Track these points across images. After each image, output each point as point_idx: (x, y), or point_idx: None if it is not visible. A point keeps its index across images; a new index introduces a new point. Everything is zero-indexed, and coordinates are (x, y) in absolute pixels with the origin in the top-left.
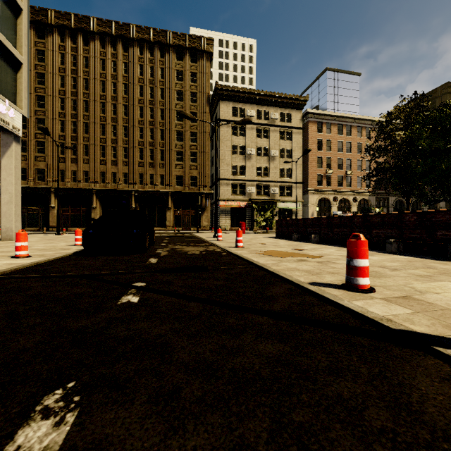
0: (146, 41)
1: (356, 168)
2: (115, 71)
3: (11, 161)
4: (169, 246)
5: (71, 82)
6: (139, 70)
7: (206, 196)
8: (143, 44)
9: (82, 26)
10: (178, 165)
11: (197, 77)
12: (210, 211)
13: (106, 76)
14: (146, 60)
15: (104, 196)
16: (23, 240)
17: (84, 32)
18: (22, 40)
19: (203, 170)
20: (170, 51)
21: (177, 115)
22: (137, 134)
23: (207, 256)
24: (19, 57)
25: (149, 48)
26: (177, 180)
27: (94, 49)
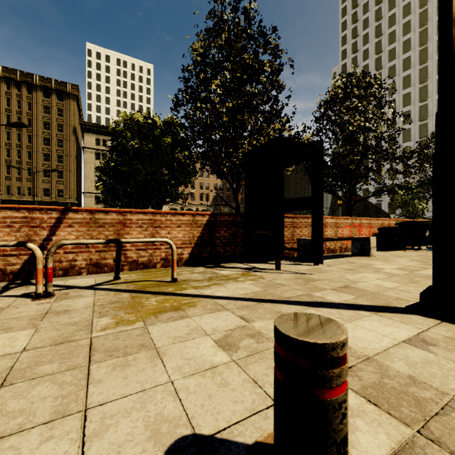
0: (14, 79)
1: (198, 187)
2: None
3: None
4: None
5: None
6: (6, 102)
7: (72, 205)
8: (10, 81)
9: None
10: (45, 180)
11: (64, 112)
12: None
13: None
14: (13, 95)
15: None
16: None
17: None
18: None
19: (69, 185)
20: (37, 89)
21: (45, 141)
22: (4, 154)
23: None
24: None
25: (17, 85)
26: (44, 191)
27: None
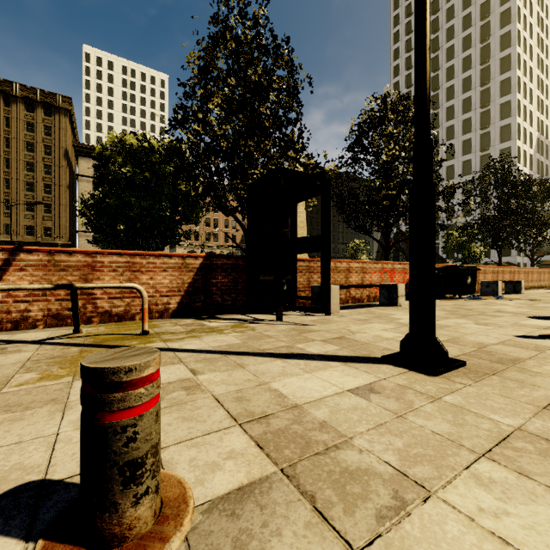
0: None
1: (223, 226)
2: None
3: None
4: None
5: None
6: None
7: (63, 246)
8: None
9: None
10: (28, 216)
11: (52, 131)
12: None
13: None
14: None
15: None
16: None
17: None
18: None
19: (59, 221)
20: (17, 101)
21: (28, 166)
22: None
23: None
24: None
25: None
26: (27, 230)
27: None
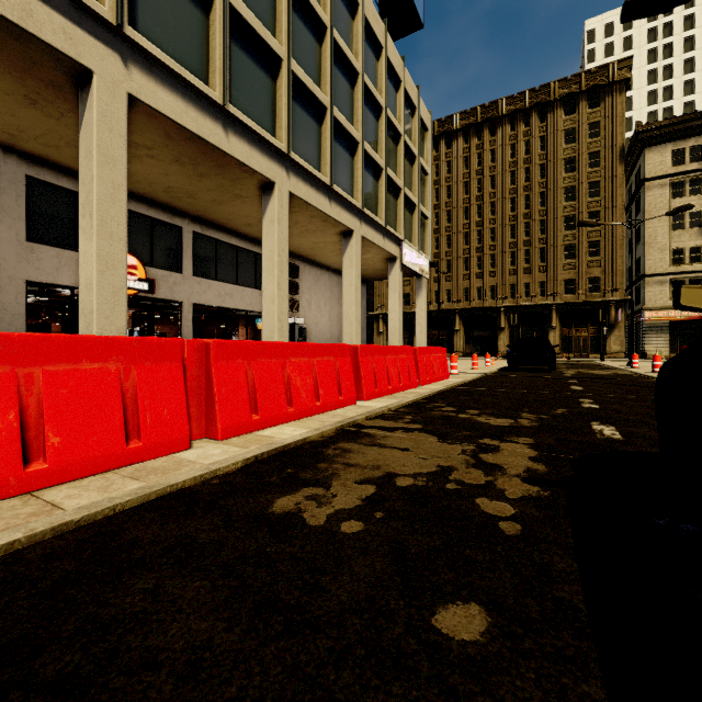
0: (520, 110)
1: None
2: (480, 165)
3: (422, 300)
4: (571, 370)
5: (433, 195)
6: (509, 152)
7: (617, 305)
8: (515, 117)
9: (445, 129)
10: (567, 265)
11: (600, 126)
12: (625, 327)
13: (470, 175)
14: (519, 136)
15: (467, 317)
16: (476, 359)
17: (447, 135)
18: (428, 199)
19: (611, 265)
20: (554, 108)
21: (566, 194)
22: (507, 235)
23: (615, 375)
24: (427, 215)
25: (523, 118)
26: (565, 286)
27: (457, 149)
